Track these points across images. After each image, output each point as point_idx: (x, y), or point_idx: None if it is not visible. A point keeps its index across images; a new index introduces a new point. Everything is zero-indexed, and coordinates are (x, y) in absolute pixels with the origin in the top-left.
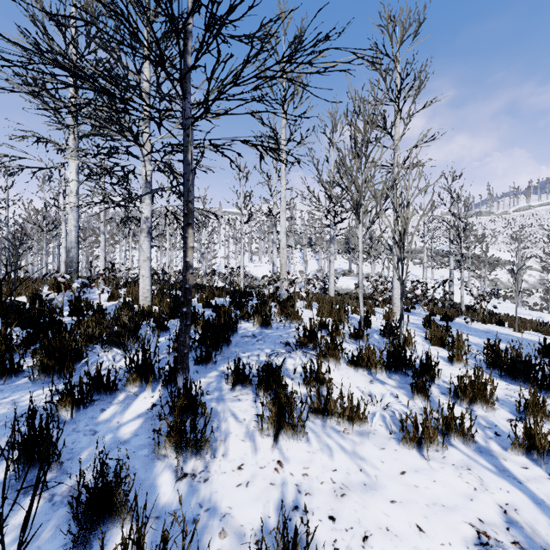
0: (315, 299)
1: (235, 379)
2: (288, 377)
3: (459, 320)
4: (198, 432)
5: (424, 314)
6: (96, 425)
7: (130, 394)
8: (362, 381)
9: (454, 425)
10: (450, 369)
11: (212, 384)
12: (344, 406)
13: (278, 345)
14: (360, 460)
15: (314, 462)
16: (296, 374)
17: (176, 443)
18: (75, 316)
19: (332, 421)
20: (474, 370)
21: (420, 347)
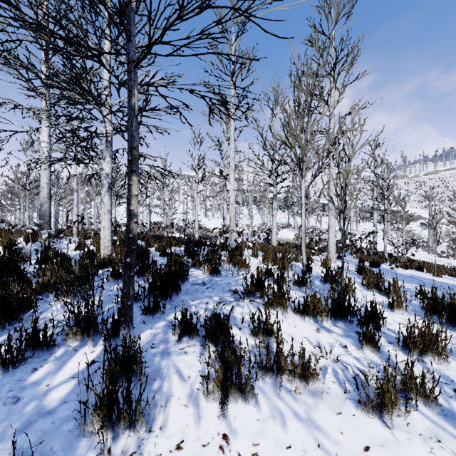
0: (260, 248)
1: (181, 330)
2: (236, 327)
3: (384, 266)
4: (131, 403)
5: (354, 261)
6: (21, 390)
7: (69, 350)
8: (309, 329)
9: (413, 385)
10: (391, 316)
11: (158, 336)
12: (295, 363)
13: (226, 292)
14: (316, 430)
15: (265, 436)
16: (243, 323)
17: (105, 417)
18: (42, 264)
19: (282, 378)
20: (424, 321)
21: (359, 293)
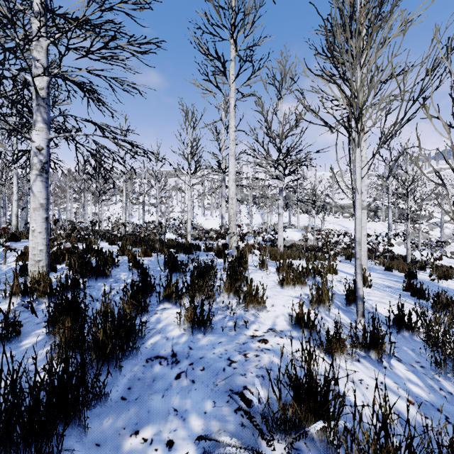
0: (265, 253)
1: None
2: None
3: (419, 276)
4: None
5: (378, 269)
6: None
7: None
8: None
9: None
10: None
11: None
12: None
13: (221, 399)
14: None
15: None
16: None
17: None
18: None
19: None
20: None
21: None
